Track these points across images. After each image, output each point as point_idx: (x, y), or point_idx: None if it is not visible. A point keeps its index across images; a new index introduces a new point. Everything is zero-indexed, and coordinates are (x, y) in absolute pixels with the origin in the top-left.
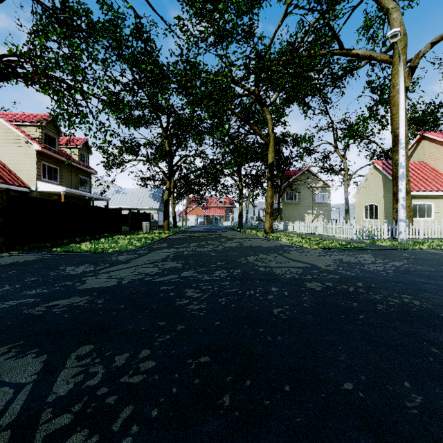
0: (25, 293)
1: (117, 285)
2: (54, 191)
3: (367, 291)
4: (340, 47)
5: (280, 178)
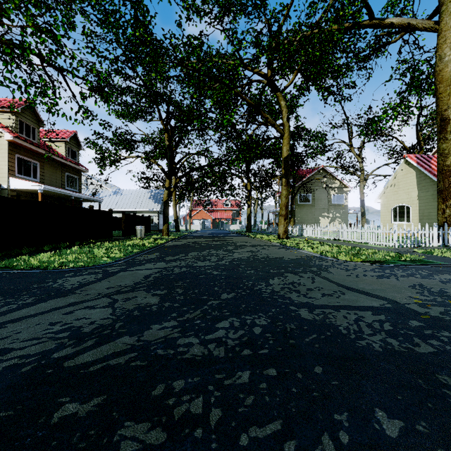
0: None
1: None
2: (30, 189)
3: None
4: (370, 16)
5: (293, 178)
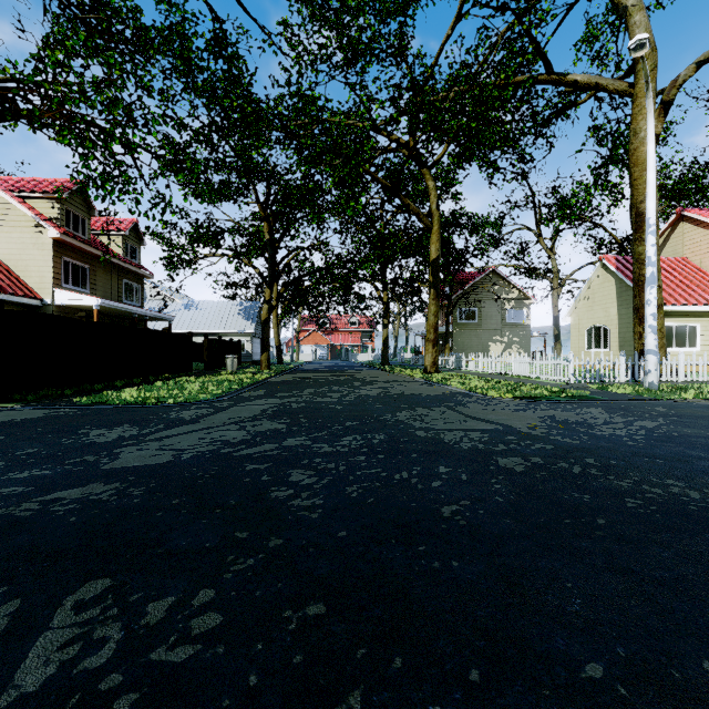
0: (11, 476)
1: (172, 462)
2: (82, 305)
3: (604, 472)
4: (547, 70)
5: (450, 285)
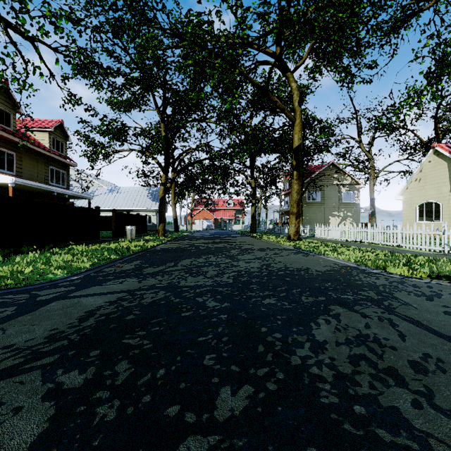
0: None
1: None
2: None
3: None
4: None
5: (302, 173)
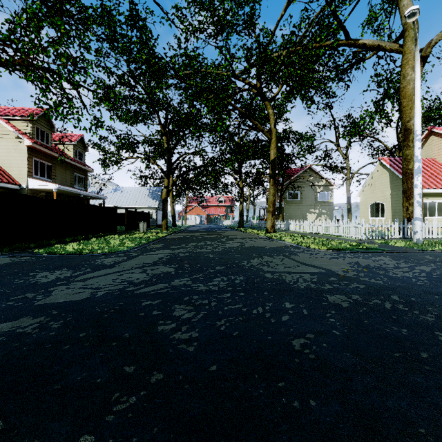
0: None
1: (88, 299)
2: (46, 188)
3: (409, 308)
4: (346, 37)
5: (282, 176)
